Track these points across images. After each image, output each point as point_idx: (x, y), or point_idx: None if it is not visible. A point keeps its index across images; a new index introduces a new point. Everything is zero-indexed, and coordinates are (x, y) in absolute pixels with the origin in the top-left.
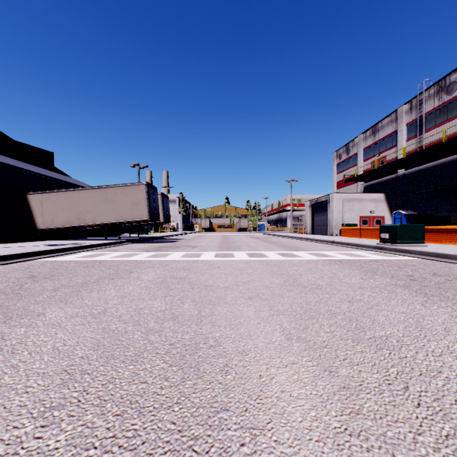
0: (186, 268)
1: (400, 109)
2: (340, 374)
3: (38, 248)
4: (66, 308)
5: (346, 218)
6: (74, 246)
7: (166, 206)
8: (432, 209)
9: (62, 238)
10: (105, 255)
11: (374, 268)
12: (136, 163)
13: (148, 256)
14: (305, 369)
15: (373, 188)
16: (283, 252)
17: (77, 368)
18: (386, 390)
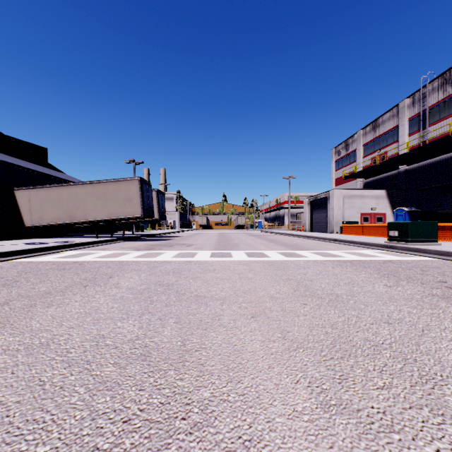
0: (177, 271)
1: (402, 103)
2: None
3: (18, 247)
4: None
5: (347, 215)
6: (59, 245)
7: (161, 202)
8: (436, 206)
9: (56, 236)
10: (90, 254)
11: (394, 272)
12: (132, 159)
13: (137, 256)
14: None
15: (374, 184)
16: (284, 251)
17: None
18: None
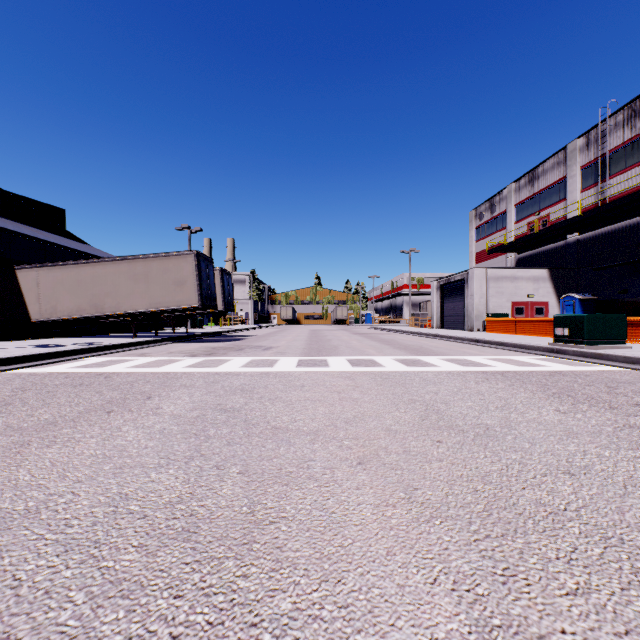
0: (247, 387)
1: (571, 145)
2: None
3: (18, 352)
4: None
5: (493, 305)
6: (78, 348)
7: (227, 286)
8: (620, 292)
9: (77, 335)
10: (123, 362)
11: (567, 389)
12: (185, 225)
13: (191, 365)
14: None
15: (531, 261)
16: (404, 357)
17: None
18: None
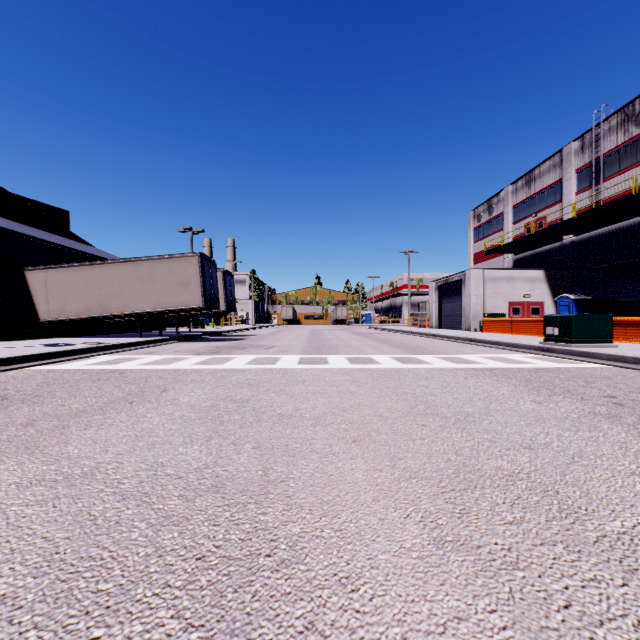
0: (253, 382)
1: (566, 148)
2: None
3: (33, 350)
4: (29, 462)
5: (489, 306)
6: (89, 347)
7: (229, 287)
8: (614, 292)
9: (81, 334)
10: (133, 360)
11: (548, 383)
12: (188, 227)
13: (198, 363)
14: (490, 639)
15: (527, 262)
16: (401, 356)
17: None
18: None
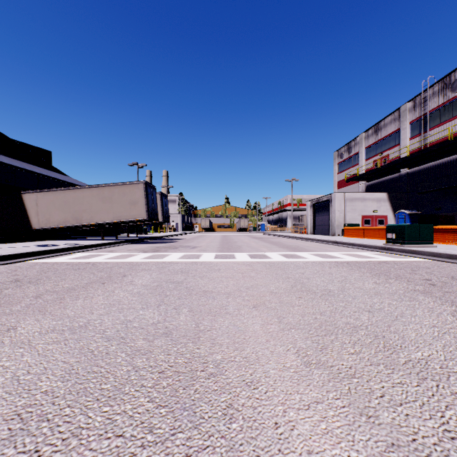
0: (184, 270)
1: (403, 107)
2: (382, 421)
3: (30, 249)
4: (43, 320)
5: (348, 218)
6: (68, 247)
7: (164, 205)
8: (436, 209)
9: (60, 238)
10: (100, 256)
11: (386, 271)
12: (135, 162)
13: (145, 257)
14: (335, 412)
15: (376, 187)
16: (286, 253)
17: (35, 411)
18: (452, 449)
